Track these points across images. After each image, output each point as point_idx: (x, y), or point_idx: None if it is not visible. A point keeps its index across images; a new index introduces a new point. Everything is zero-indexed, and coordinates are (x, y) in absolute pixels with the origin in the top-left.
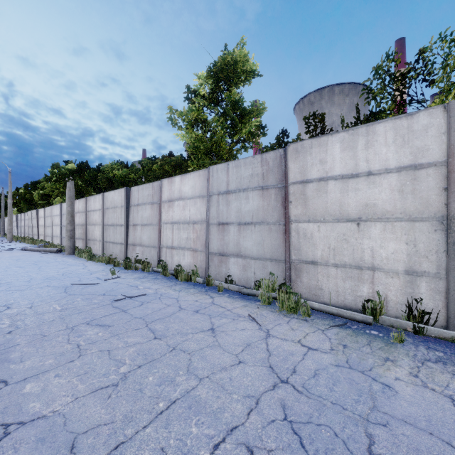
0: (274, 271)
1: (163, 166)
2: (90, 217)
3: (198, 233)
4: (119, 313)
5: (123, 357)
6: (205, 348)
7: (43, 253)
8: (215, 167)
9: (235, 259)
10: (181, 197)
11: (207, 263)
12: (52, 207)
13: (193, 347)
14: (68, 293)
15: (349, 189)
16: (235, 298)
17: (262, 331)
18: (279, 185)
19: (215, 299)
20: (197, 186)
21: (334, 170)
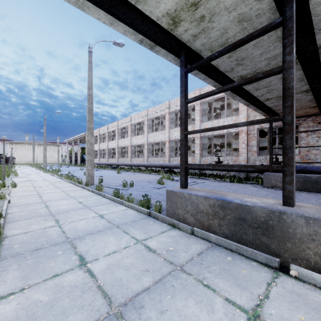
0: None
1: None
2: None
3: None
4: None
5: None
6: None
7: None
8: None
9: None
10: None
11: None
12: None
13: None
14: None
15: None
16: None
17: None
18: None
19: None
20: None
21: None
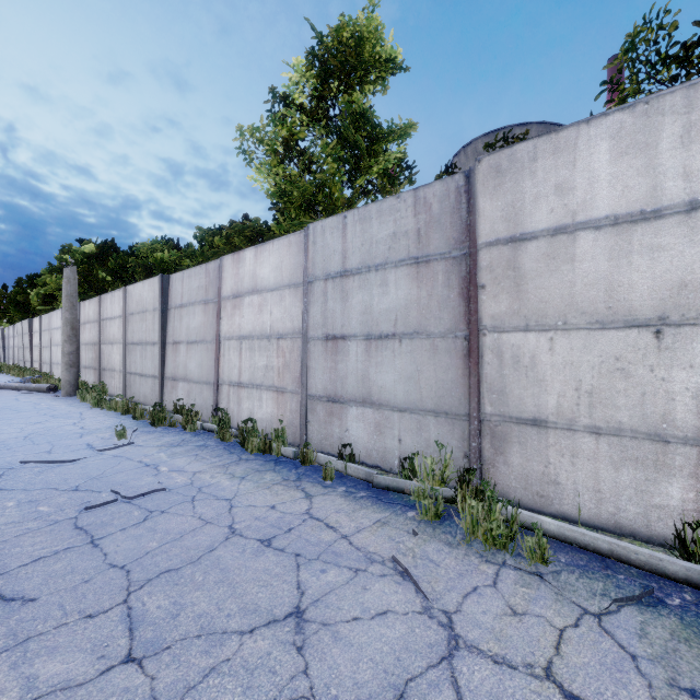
0: (442, 438)
1: (232, 239)
2: (106, 331)
3: (287, 357)
4: (78, 548)
5: None
6: None
7: (24, 393)
8: (320, 224)
9: (360, 410)
10: (256, 288)
11: (303, 416)
12: (51, 315)
13: None
14: None
15: (634, 249)
16: (360, 498)
17: (435, 623)
18: (453, 253)
19: (314, 502)
20: (286, 265)
21: (593, 205)
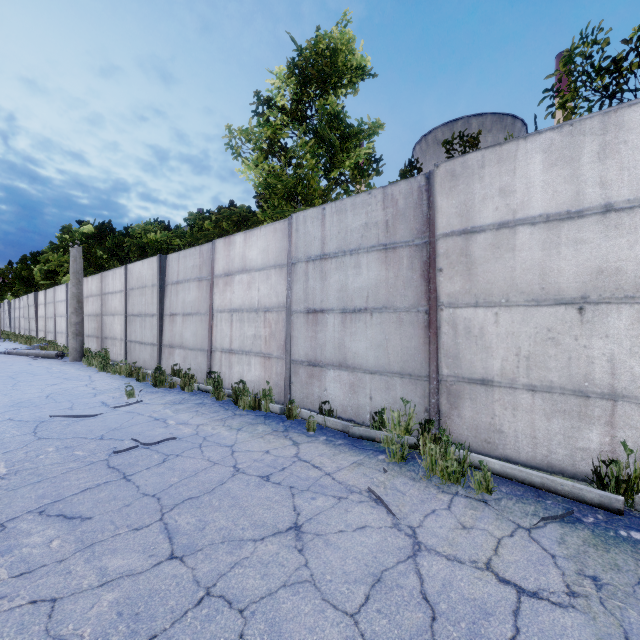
0: (407, 396)
1: (220, 223)
2: (108, 304)
3: (273, 327)
4: (115, 482)
5: (79, 629)
6: (281, 589)
7: (35, 359)
8: (302, 215)
9: (336, 373)
10: (245, 267)
11: (287, 378)
12: (56, 289)
13: (251, 587)
14: (37, 436)
15: (562, 241)
16: (338, 445)
17: (402, 534)
18: (416, 241)
19: (301, 448)
20: (272, 249)
21: (530, 206)
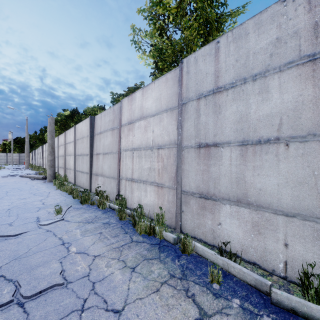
0: None
1: None
2: (67, 149)
3: (165, 162)
4: None
5: None
6: None
7: (32, 179)
8: (193, 56)
9: (234, 209)
10: (142, 115)
11: (178, 207)
12: None
13: None
14: None
15: None
16: None
17: None
18: None
19: None
20: (164, 96)
21: None
